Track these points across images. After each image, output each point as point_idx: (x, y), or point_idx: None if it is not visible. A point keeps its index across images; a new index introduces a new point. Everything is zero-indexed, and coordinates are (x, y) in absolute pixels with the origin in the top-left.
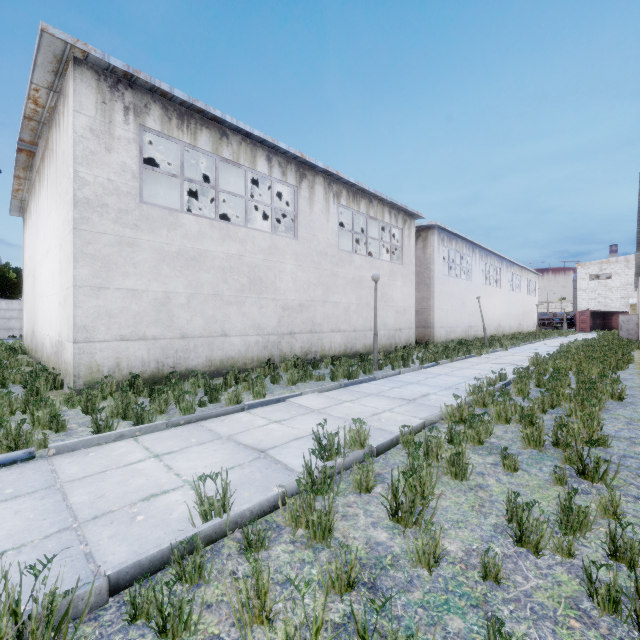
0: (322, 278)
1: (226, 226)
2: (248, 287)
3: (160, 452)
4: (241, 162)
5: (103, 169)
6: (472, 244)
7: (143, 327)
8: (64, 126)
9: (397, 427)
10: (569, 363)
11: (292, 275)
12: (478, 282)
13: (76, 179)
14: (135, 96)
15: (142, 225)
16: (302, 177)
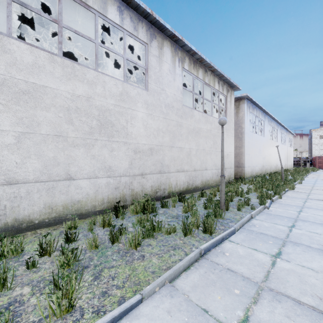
0: (169, 127)
1: (71, 64)
2: (98, 130)
3: None
4: (89, 3)
5: None
6: (264, 113)
7: None
8: None
9: None
10: None
11: (143, 122)
12: (267, 137)
13: None
14: None
15: None
16: (152, 37)
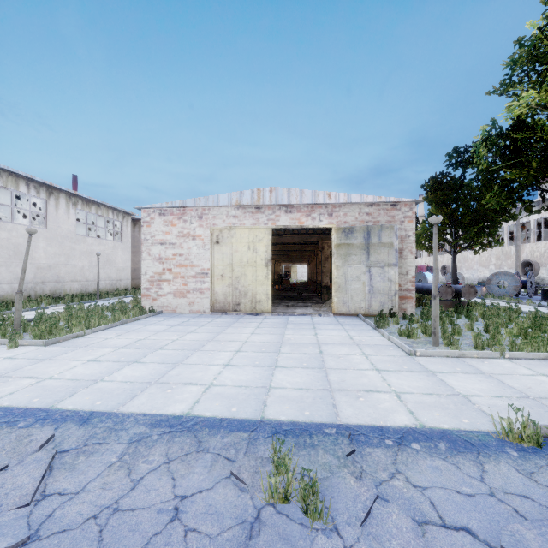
0: (65, 251)
1: None
2: (14, 256)
3: None
4: (9, 187)
5: None
6: None
7: None
8: None
9: None
10: None
11: (44, 249)
12: None
13: None
14: None
15: None
16: (51, 194)
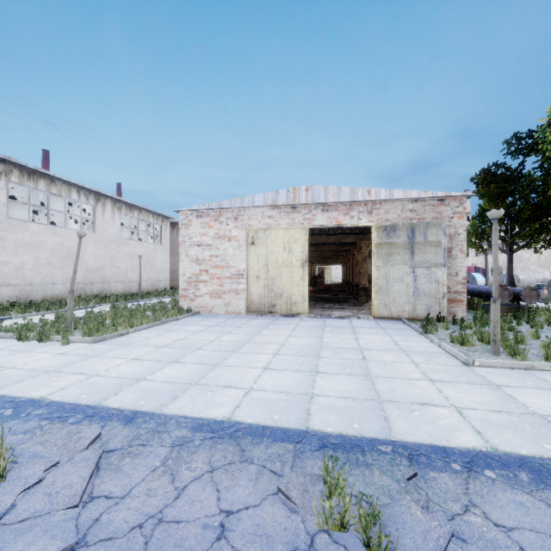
0: (110, 253)
1: (54, 228)
2: (67, 259)
3: None
4: (63, 195)
5: None
6: None
7: (9, 280)
8: None
9: None
10: None
11: (92, 252)
12: None
13: None
14: (5, 166)
15: (9, 229)
16: (98, 200)
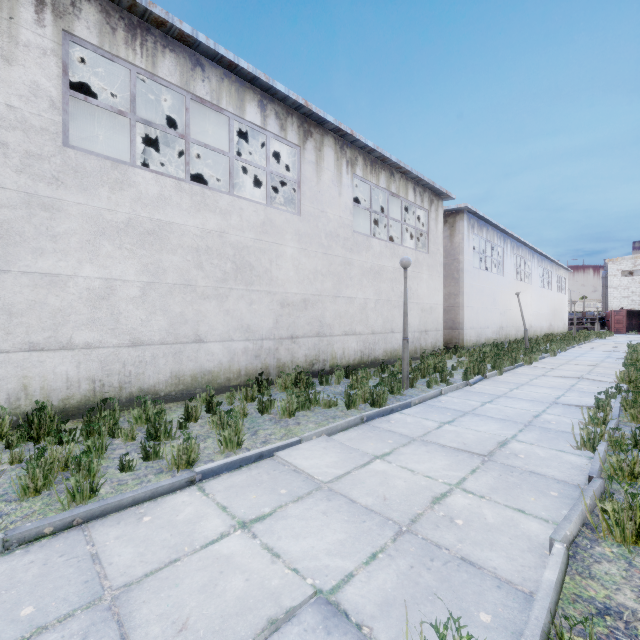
0: (332, 266)
1: (201, 191)
2: (233, 275)
3: None
4: (223, 105)
5: None
6: (503, 233)
7: (69, 330)
8: None
9: (501, 554)
10: None
11: (293, 261)
12: (509, 277)
13: None
14: None
15: (67, 179)
16: (307, 135)
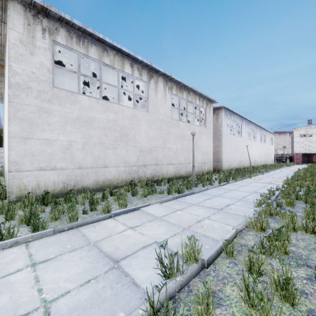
0: (162, 134)
1: (106, 103)
2: (119, 139)
3: (38, 260)
4: (115, 66)
5: (28, 65)
6: (242, 117)
7: (54, 162)
8: (7, 41)
9: (216, 234)
10: (307, 183)
11: (145, 132)
12: (245, 138)
13: (10, 70)
14: (49, 22)
15: (54, 100)
16: (151, 77)
